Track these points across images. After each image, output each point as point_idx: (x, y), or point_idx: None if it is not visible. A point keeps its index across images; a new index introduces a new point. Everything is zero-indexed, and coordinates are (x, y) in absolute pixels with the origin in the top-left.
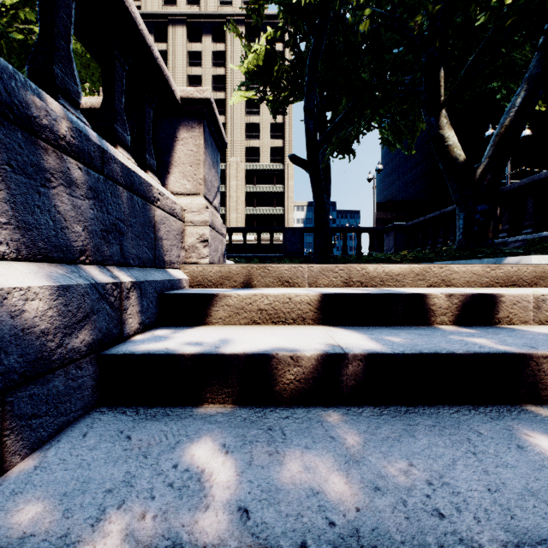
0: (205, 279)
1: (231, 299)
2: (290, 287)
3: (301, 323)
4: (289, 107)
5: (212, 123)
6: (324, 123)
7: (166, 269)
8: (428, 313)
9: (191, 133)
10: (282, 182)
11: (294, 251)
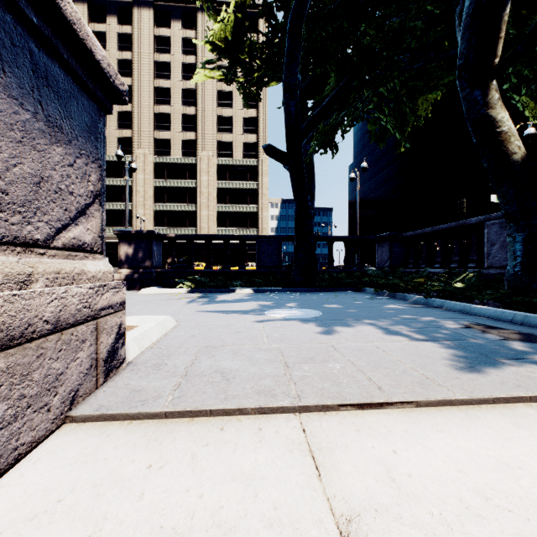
0: None
1: None
2: None
3: None
4: (264, 101)
5: None
6: (305, 110)
7: None
8: None
9: None
10: (256, 179)
11: (269, 265)
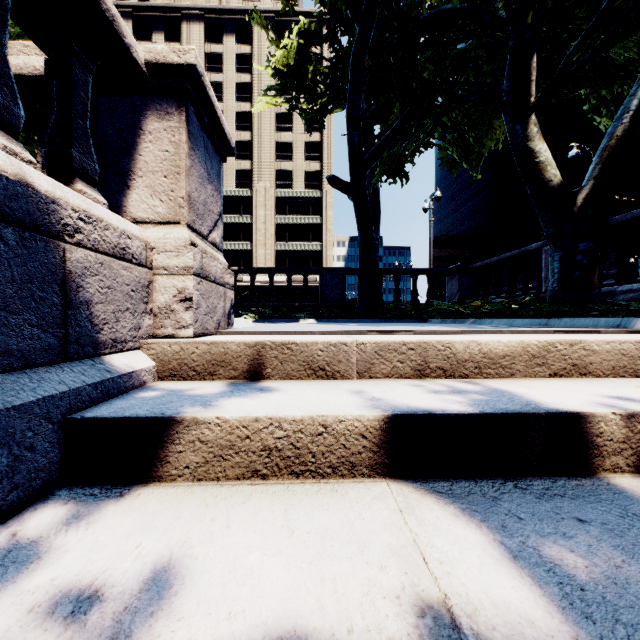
0: (184, 365)
1: (209, 428)
2: (327, 378)
3: (348, 473)
4: (328, 123)
5: (206, 112)
6: (371, 138)
7: (102, 356)
8: (589, 451)
9: (165, 122)
10: (320, 213)
11: (333, 298)
